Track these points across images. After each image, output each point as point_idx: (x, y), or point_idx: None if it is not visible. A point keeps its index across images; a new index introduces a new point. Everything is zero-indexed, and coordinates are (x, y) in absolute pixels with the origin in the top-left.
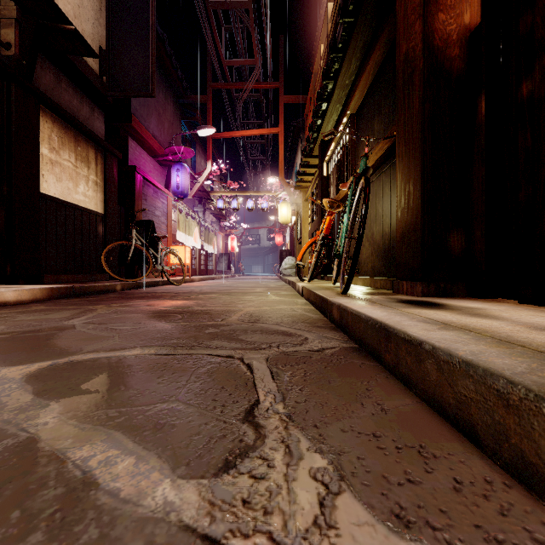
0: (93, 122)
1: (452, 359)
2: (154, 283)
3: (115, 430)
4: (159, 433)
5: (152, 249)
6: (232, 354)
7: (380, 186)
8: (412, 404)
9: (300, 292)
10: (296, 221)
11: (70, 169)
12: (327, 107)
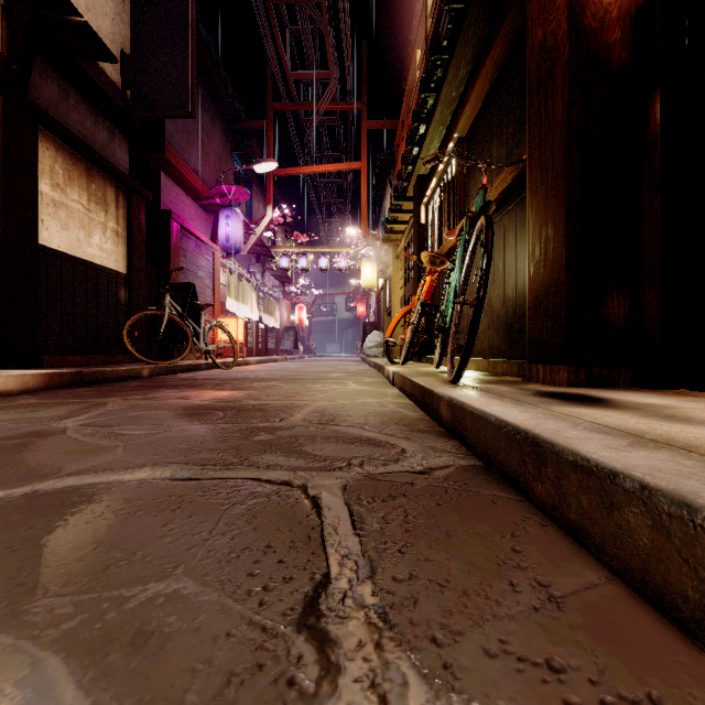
0: (113, 151)
1: (693, 515)
2: (195, 366)
3: (52, 651)
4: (135, 659)
5: (192, 321)
6: (291, 479)
7: (500, 233)
8: (601, 585)
9: (390, 379)
10: (384, 285)
11: (80, 214)
12: (426, 130)
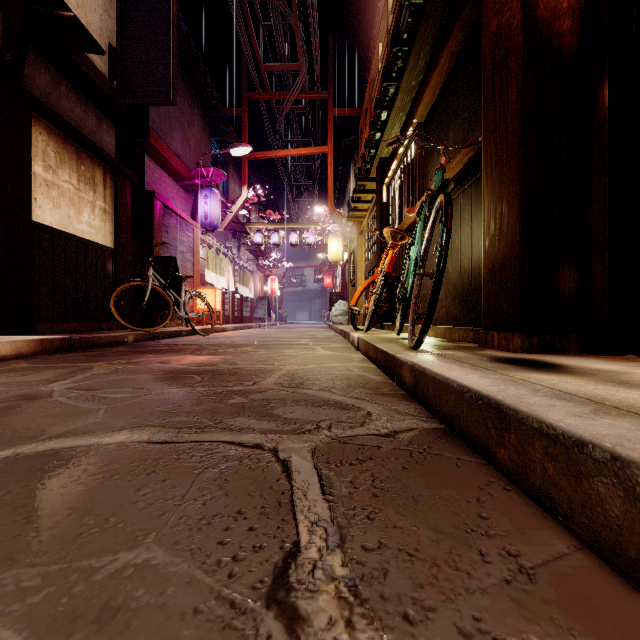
0: (101, 136)
1: None
2: (176, 333)
3: (14, 630)
4: (98, 639)
5: (173, 291)
6: (262, 442)
7: (456, 210)
8: (570, 555)
9: (355, 345)
10: (349, 259)
11: (71, 193)
12: (388, 116)
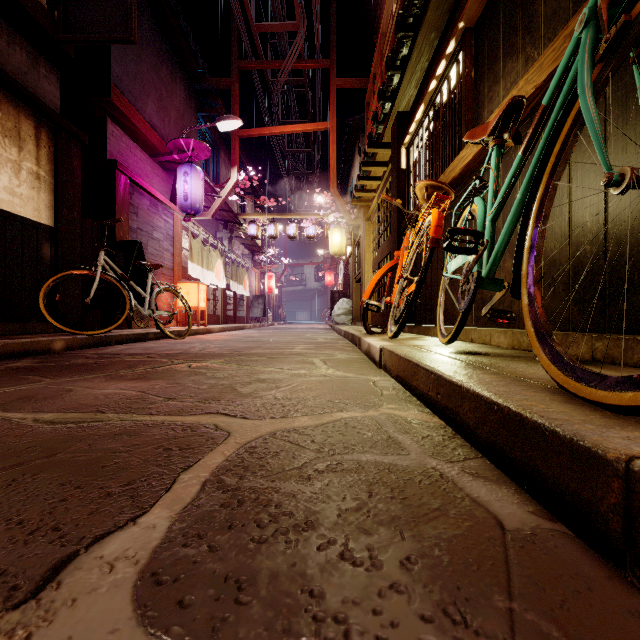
0: (36, 81)
1: None
2: (139, 336)
3: None
4: None
5: (139, 284)
6: None
7: None
8: None
9: (373, 357)
10: (353, 251)
11: None
12: (414, 41)
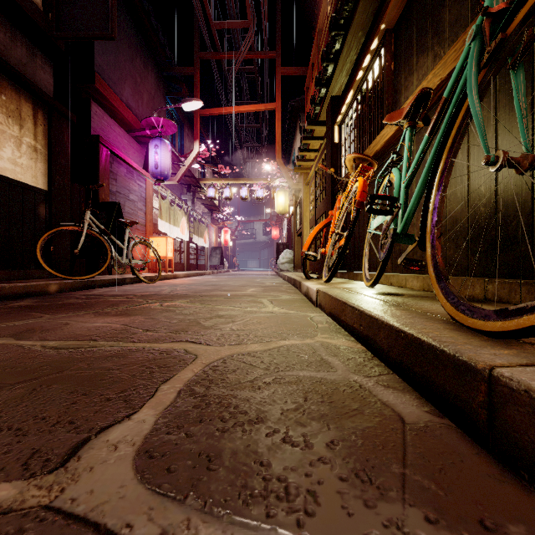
0: (33, 70)
1: None
2: (118, 280)
3: None
4: None
5: (118, 238)
6: None
7: None
8: None
9: (311, 298)
10: (295, 210)
11: None
12: (344, 38)
